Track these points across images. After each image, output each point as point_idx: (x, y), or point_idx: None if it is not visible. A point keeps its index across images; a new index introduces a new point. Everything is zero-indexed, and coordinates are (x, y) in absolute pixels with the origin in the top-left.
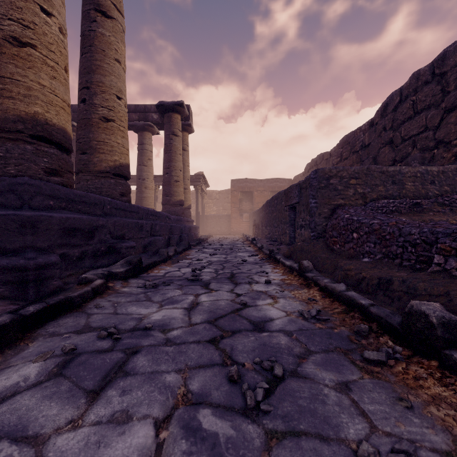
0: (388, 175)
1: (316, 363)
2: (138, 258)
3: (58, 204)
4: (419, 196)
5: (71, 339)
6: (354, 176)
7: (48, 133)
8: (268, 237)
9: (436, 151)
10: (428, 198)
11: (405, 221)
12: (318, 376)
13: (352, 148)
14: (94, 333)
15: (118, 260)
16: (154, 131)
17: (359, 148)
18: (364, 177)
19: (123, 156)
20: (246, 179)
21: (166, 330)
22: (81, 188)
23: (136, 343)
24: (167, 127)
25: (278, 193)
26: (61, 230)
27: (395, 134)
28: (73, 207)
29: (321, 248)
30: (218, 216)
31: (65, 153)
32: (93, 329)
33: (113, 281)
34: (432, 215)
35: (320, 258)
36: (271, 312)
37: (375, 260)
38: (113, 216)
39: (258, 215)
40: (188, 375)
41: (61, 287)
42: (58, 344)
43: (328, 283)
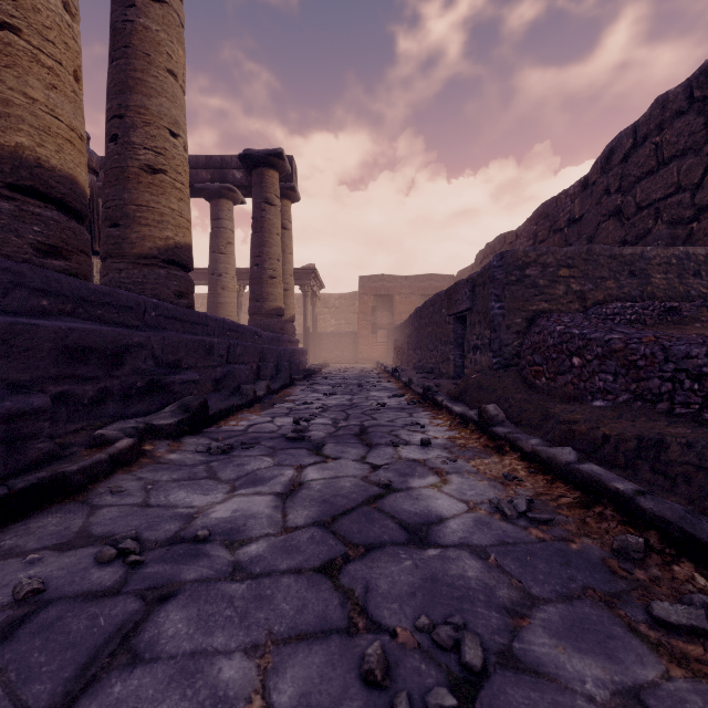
0: (623, 261)
1: (552, 629)
2: (200, 401)
3: (57, 306)
4: (675, 296)
5: (42, 565)
6: (566, 262)
7: (42, 183)
8: (419, 366)
9: (696, 224)
10: (689, 301)
11: (672, 334)
12: (566, 669)
13: (553, 225)
14: (93, 550)
15: (167, 405)
16: (237, 199)
17: (565, 224)
18: (582, 265)
19: (180, 230)
20: (383, 276)
21: (237, 544)
22: (110, 283)
23: (170, 575)
24: (257, 191)
25: (435, 296)
26: (57, 350)
27: (626, 199)
28: (87, 312)
29: (513, 383)
30: (339, 334)
31: (74, 220)
32: (95, 540)
33: (153, 441)
34: (700, 327)
35: (513, 400)
36: (439, 503)
37: (617, 404)
38: (162, 330)
39: (402, 332)
40: (271, 663)
41: (53, 453)
42: (12, 577)
43: (539, 446)
